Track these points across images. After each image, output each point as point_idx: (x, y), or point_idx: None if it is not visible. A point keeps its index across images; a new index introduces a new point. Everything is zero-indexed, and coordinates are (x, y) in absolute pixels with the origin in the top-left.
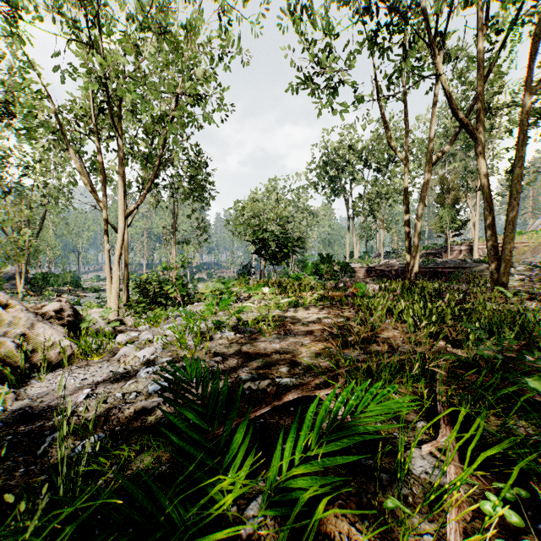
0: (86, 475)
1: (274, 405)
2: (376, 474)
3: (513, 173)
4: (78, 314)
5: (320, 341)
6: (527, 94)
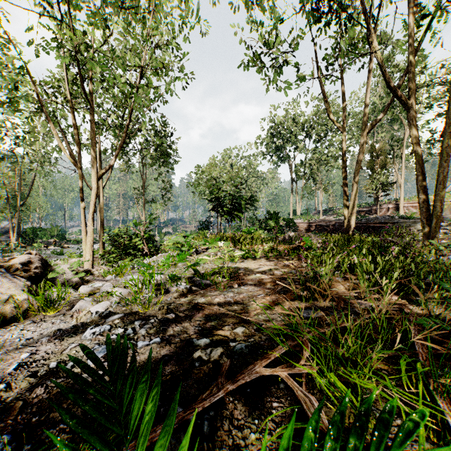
0: None
1: (227, 390)
2: None
3: (444, 138)
4: (48, 266)
5: (274, 296)
6: None
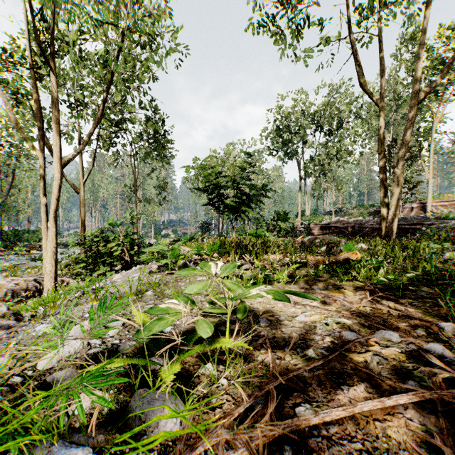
0: None
1: None
2: None
3: None
4: None
5: None
6: None
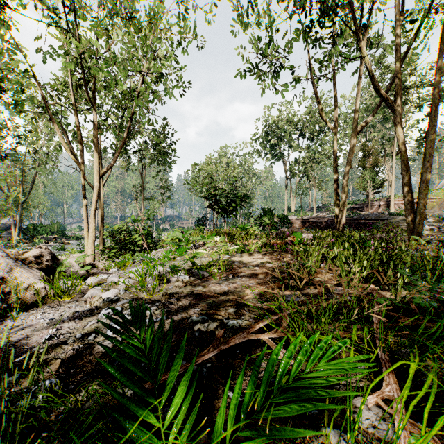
0: (31, 426)
1: (221, 349)
2: (323, 429)
3: (427, 139)
4: (56, 259)
5: (264, 284)
6: (439, 72)
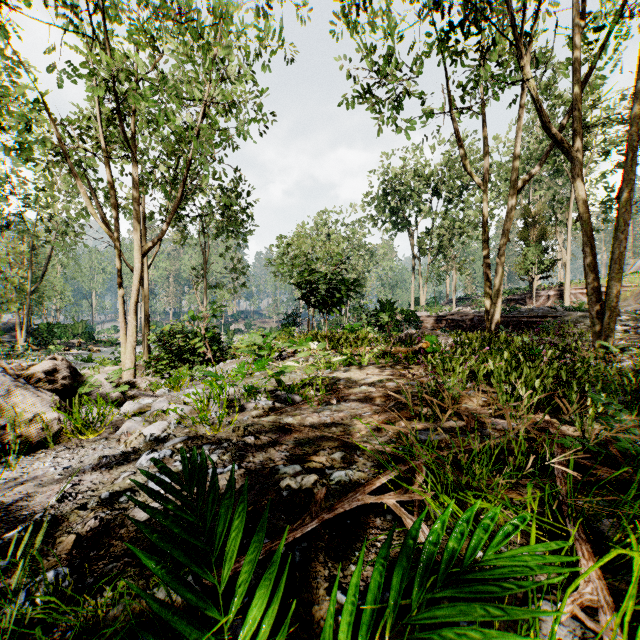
0: None
1: (322, 519)
2: None
3: (620, 200)
4: (78, 376)
5: (384, 414)
6: (639, 101)
